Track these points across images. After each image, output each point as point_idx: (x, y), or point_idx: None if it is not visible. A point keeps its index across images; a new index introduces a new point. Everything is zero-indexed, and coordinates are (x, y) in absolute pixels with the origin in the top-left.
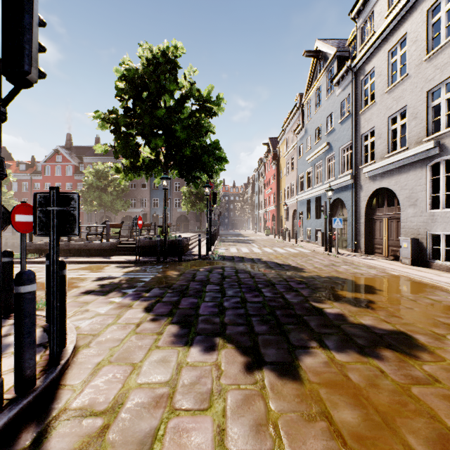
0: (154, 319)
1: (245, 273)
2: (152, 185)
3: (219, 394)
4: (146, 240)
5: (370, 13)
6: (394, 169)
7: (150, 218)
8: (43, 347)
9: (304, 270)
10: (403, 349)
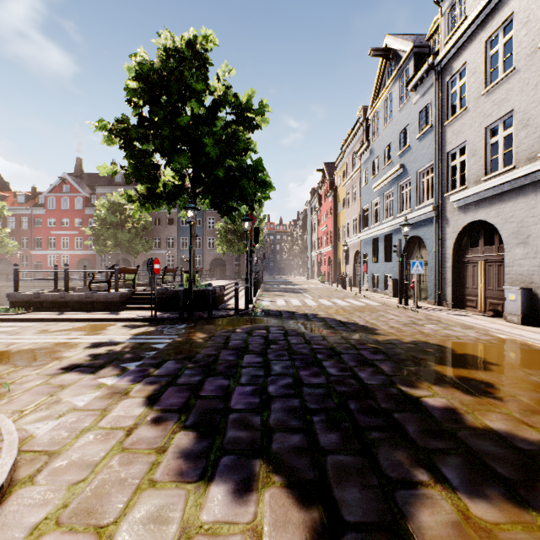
0: (157, 419)
1: (297, 335)
2: (181, 222)
3: None
4: (167, 290)
5: None
6: (495, 196)
7: (177, 261)
8: None
9: (378, 331)
10: None
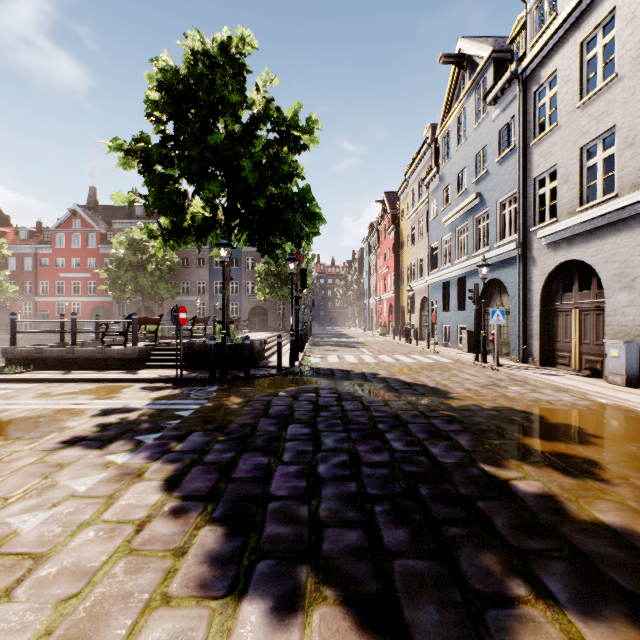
0: (177, 509)
1: (353, 400)
2: (214, 262)
3: None
4: (195, 344)
5: None
6: (593, 230)
7: (210, 310)
8: None
9: (451, 394)
10: None
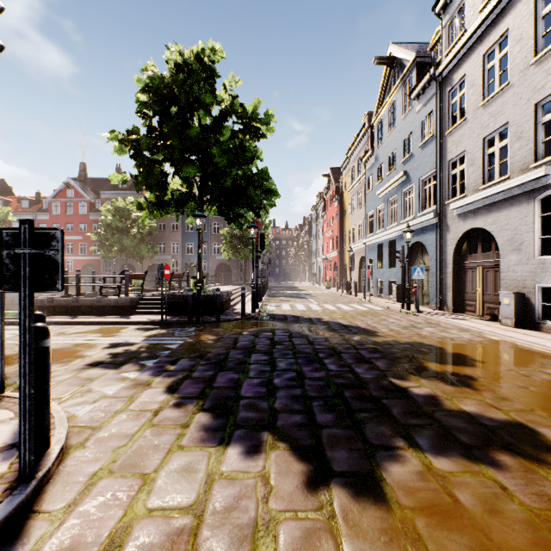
0: (179, 404)
1: (301, 337)
2: (186, 227)
3: (266, 527)
4: (176, 295)
5: (460, 7)
6: (492, 205)
7: (182, 267)
8: (16, 449)
9: (378, 333)
10: (528, 451)
